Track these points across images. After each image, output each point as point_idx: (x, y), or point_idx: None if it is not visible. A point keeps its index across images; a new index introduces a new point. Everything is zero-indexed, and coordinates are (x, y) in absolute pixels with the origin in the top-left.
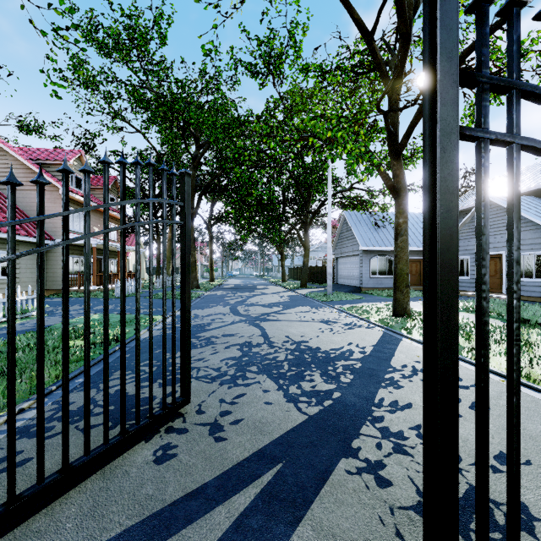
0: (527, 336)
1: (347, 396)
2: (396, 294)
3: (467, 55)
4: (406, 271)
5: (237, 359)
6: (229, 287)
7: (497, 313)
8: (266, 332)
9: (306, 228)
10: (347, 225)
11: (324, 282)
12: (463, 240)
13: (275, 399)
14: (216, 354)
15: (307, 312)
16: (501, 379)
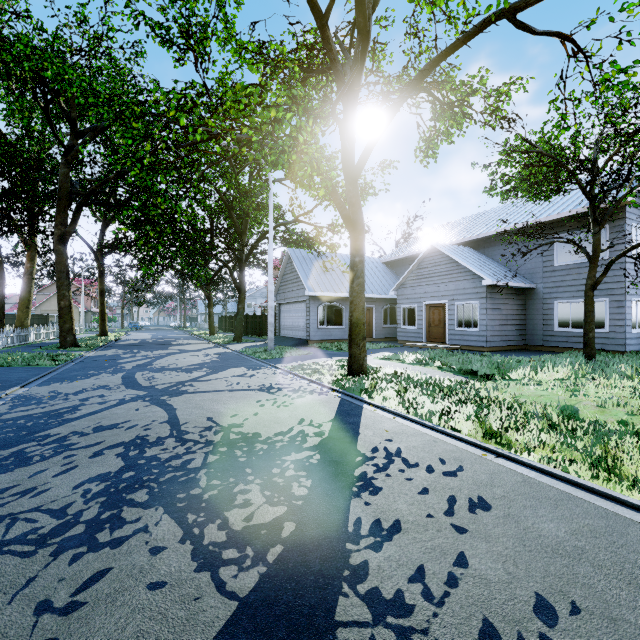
0: (484, 390)
1: (305, 529)
2: (352, 348)
3: (430, 70)
4: (362, 321)
5: (110, 479)
6: (130, 344)
7: (448, 365)
8: (177, 415)
9: (241, 266)
10: (292, 265)
11: (264, 334)
12: (411, 288)
13: (174, 569)
14: (70, 473)
15: (241, 376)
16: (482, 453)
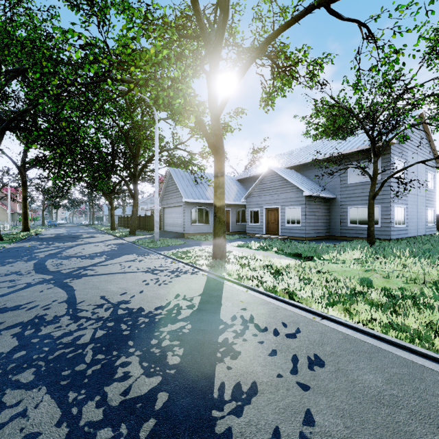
0: (308, 268)
1: (176, 398)
2: (216, 239)
3: (272, 40)
4: (223, 219)
5: (1, 360)
6: (46, 237)
7: (282, 250)
8: (75, 295)
9: (135, 180)
10: (173, 180)
11: (152, 230)
12: (255, 197)
13: None
14: None
15: (133, 261)
16: (312, 316)
